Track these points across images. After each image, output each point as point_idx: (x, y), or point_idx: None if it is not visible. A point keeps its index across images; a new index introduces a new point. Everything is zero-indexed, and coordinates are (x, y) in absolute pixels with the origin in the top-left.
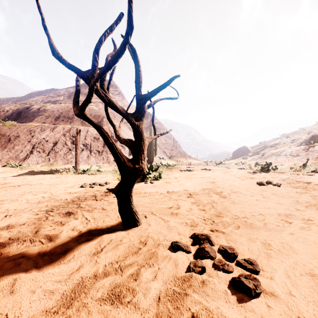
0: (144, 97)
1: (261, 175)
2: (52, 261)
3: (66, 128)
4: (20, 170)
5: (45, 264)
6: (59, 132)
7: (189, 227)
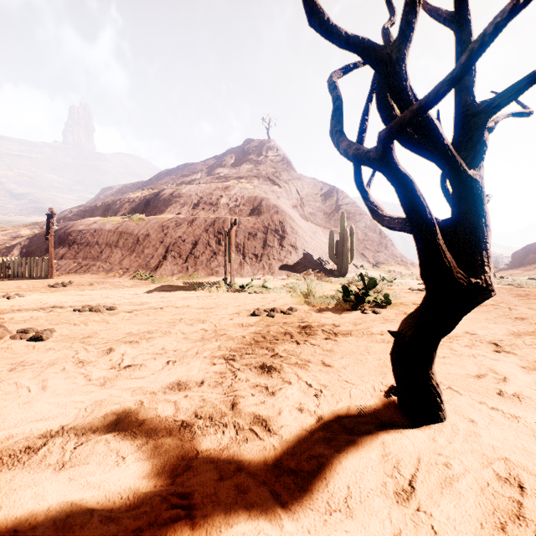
0: (487, 107)
1: None
2: (307, 496)
3: (209, 221)
4: (152, 284)
5: (297, 503)
6: (200, 227)
7: None
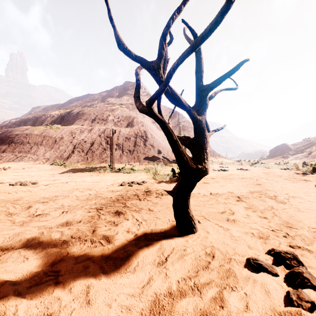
0: (207, 88)
1: (315, 177)
2: (117, 267)
3: (101, 130)
4: (64, 168)
5: (111, 270)
6: (95, 133)
7: (257, 239)
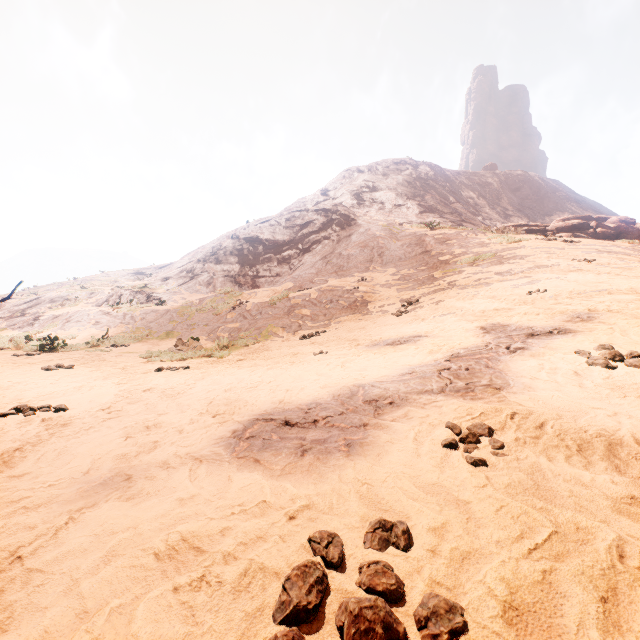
0: None
1: (43, 358)
2: None
3: None
4: None
5: None
6: None
7: None
